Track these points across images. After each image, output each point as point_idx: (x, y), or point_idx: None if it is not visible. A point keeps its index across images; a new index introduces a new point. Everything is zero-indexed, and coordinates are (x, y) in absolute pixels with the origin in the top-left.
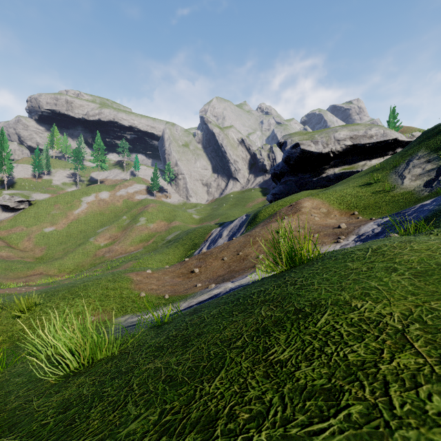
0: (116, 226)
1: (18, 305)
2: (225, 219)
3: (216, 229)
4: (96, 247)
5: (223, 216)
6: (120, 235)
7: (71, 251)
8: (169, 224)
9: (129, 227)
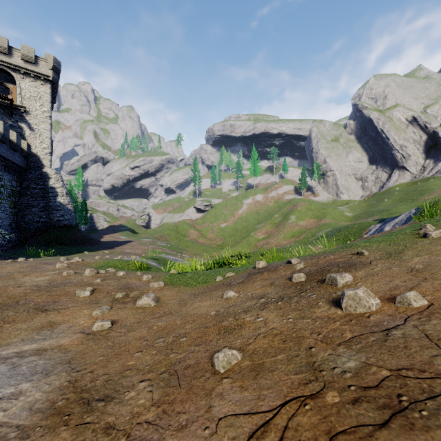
0: (270, 223)
1: (261, 250)
2: (387, 216)
3: (374, 226)
4: (255, 240)
5: (384, 213)
6: (273, 230)
7: (239, 241)
8: (319, 221)
9: (281, 224)
